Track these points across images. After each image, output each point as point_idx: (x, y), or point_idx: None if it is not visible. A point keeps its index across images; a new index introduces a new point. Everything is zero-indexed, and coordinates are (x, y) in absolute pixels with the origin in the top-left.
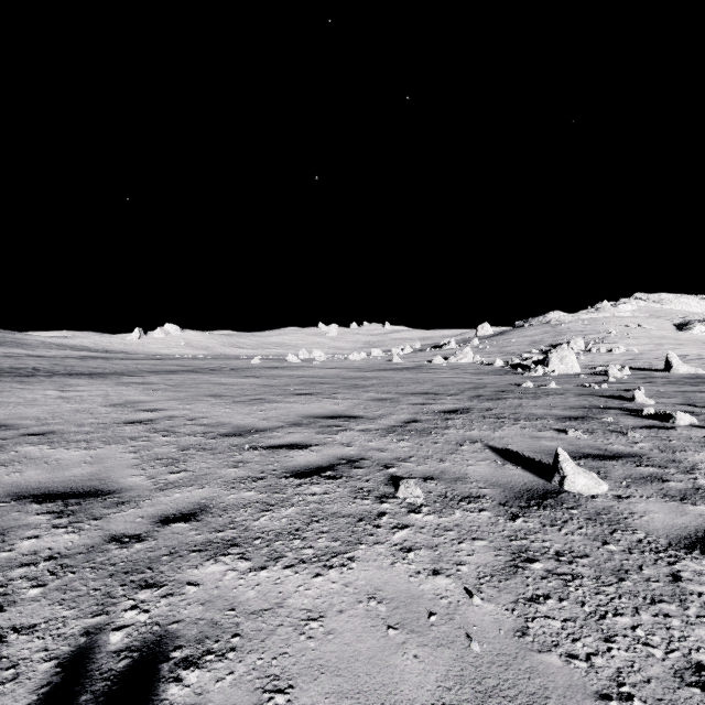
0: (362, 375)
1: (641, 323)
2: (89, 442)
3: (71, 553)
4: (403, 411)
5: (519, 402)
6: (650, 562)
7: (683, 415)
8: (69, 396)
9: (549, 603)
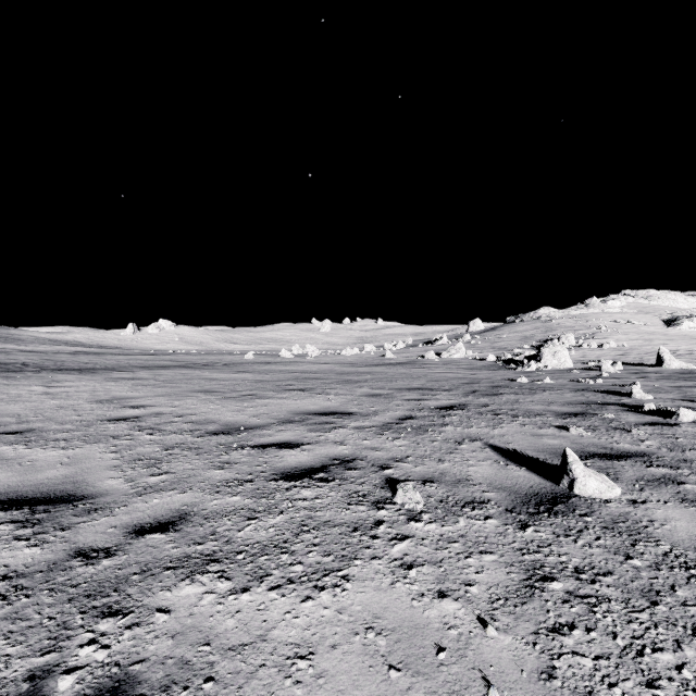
0: (356, 370)
1: (630, 319)
2: (69, 441)
3: (29, 571)
4: (398, 407)
5: (515, 398)
6: (682, 581)
7: (686, 412)
8: (55, 391)
9: (575, 634)
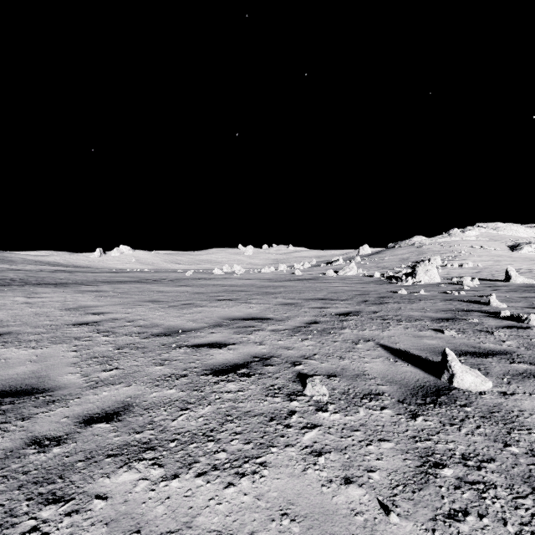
0: (272, 284)
1: (483, 245)
2: (39, 342)
3: None
4: (306, 314)
5: (398, 306)
6: None
7: None
8: (34, 301)
9: (469, 520)
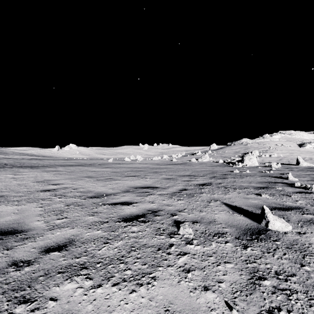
0: (159, 167)
1: (283, 143)
2: (19, 201)
3: None
4: (179, 184)
5: (234, 180)
6: None
7: None
8: (18, 177)
9: None
